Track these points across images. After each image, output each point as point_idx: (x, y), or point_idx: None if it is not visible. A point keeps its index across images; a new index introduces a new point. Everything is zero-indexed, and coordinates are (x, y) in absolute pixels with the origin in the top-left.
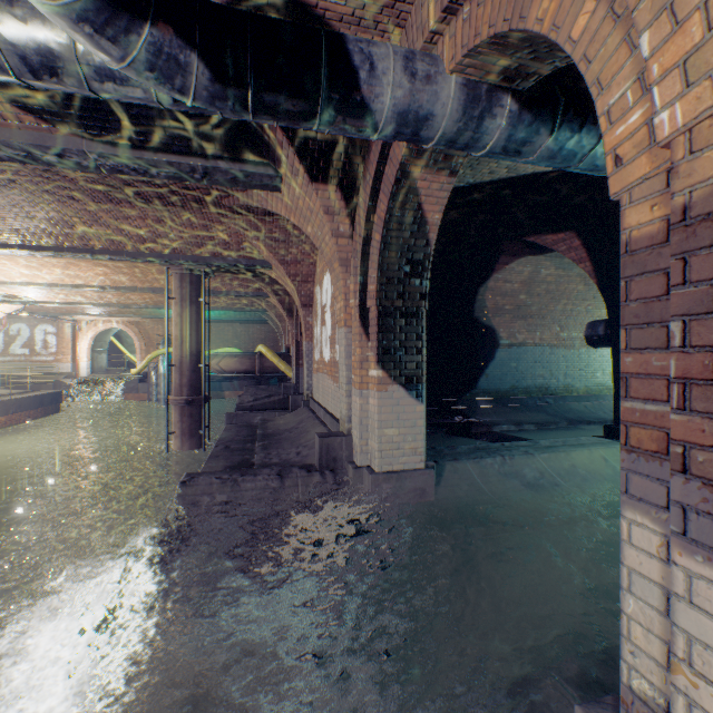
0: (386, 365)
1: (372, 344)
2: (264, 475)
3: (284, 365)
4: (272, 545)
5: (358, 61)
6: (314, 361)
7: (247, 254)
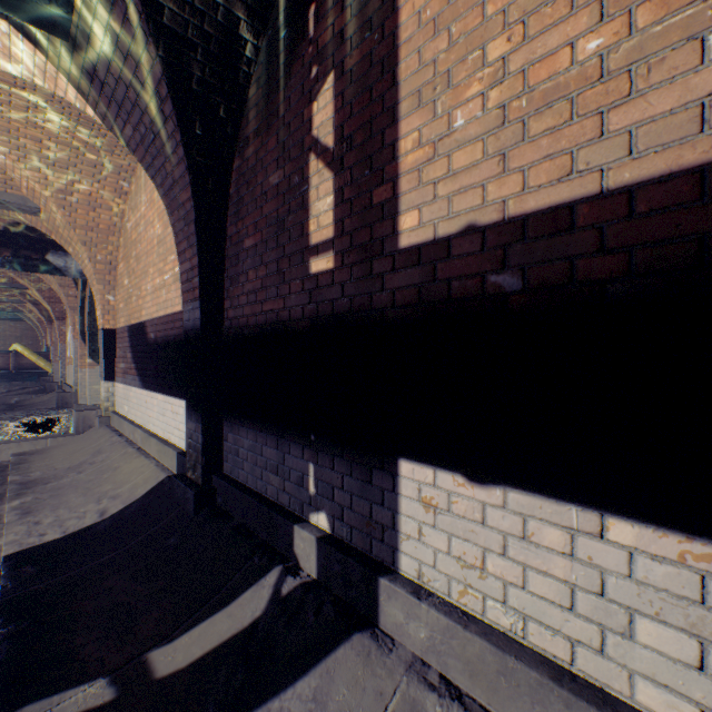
0: (95, 357)
1: (88, 348)
2: (23, 411)
3: (45, 363)
4: (27, 430)
5: (62, 262)
6: (68, 357)
7: (6, 280)
